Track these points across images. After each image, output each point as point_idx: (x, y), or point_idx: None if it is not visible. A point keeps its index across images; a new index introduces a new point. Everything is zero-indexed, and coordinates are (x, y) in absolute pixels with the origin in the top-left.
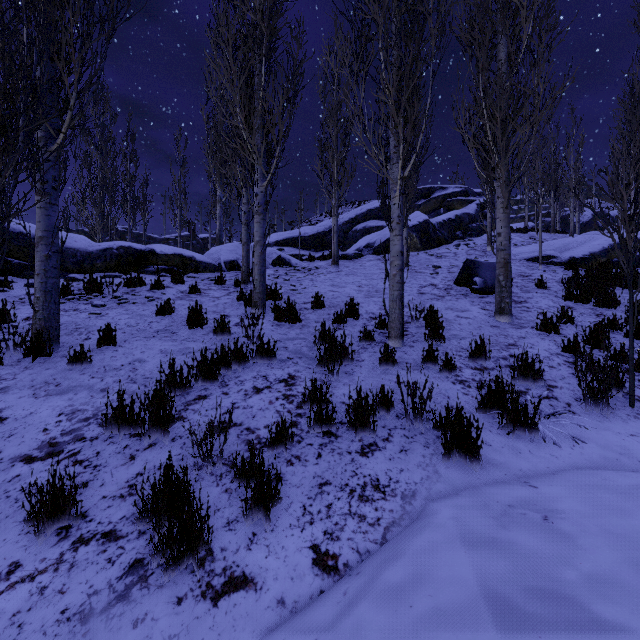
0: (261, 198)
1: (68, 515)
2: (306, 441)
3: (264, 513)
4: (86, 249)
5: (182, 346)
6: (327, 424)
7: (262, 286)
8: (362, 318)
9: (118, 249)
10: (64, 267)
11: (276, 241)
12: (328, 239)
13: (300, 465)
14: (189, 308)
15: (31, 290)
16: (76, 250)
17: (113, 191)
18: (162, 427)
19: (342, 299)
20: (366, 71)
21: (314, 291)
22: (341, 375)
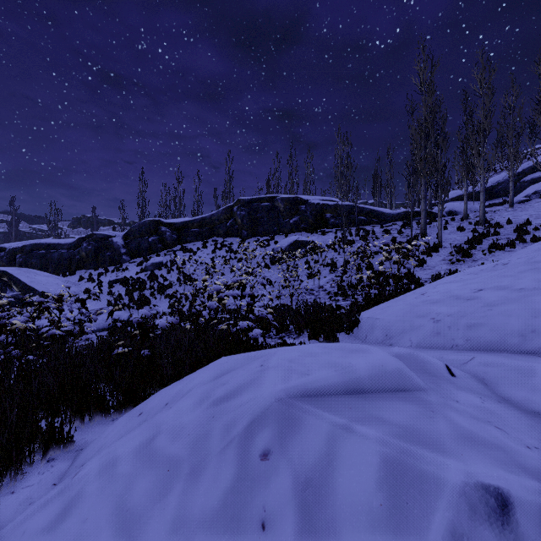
0: (483, 186)
1: (474, 248)
2: (518, 244)
3: (513, 247)
4: (392, 214)
5: (463, 235)
6: (524, 241)
7: (483, 217)
8: (533, 225)
9: (403, 212)
10: (387, 221)
11: (451, 198)
12: (496, 191)
13: (518, 245)
14: (456, 227)
15: (388, 228)
16: (389, 214)
17: (380, 188)
18: (479, 242)
19: (521, 221)
20: (535, 137)
21: (503, 219)
22: (526, 236)
